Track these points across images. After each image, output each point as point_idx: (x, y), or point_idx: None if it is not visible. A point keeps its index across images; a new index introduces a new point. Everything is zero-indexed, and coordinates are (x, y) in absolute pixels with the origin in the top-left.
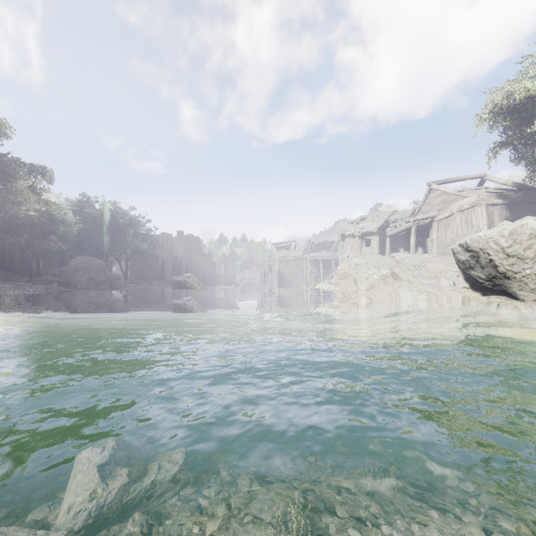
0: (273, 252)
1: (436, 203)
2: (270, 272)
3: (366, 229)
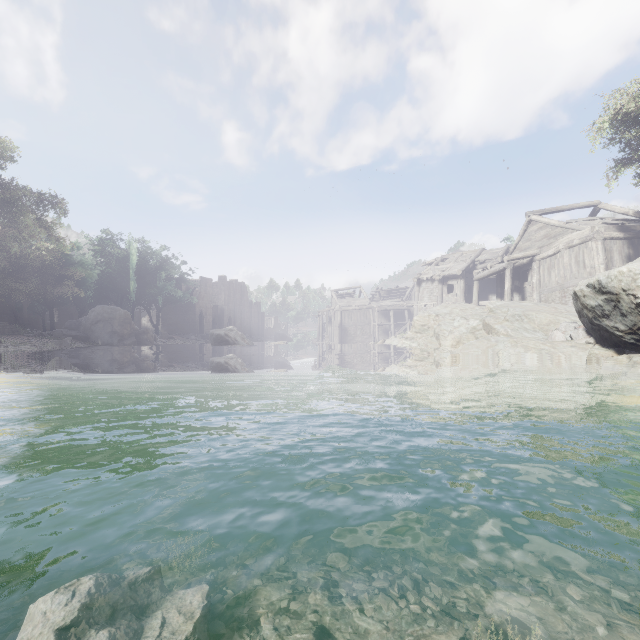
0: (333, 300)
1: (537, 239)
2: (330, 325)
3: (448, 272)
